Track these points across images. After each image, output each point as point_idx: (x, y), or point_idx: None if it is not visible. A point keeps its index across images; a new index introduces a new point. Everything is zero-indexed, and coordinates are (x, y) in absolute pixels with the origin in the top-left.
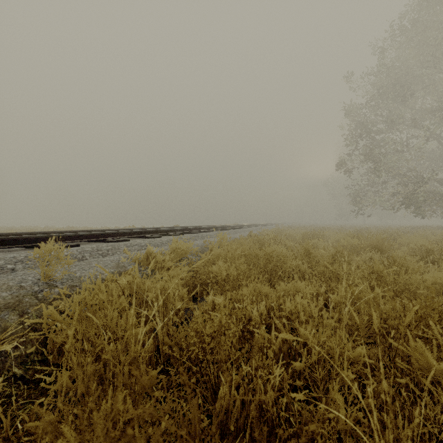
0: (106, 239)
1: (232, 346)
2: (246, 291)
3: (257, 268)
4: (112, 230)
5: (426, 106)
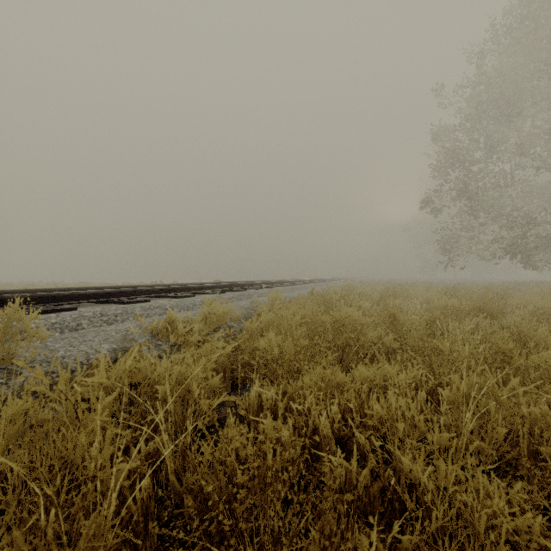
0: (116, 300)
1: (286, 521)
2: (308, 382)
3: (324, 341)
4: (130, 286)
5: (537, 127)
